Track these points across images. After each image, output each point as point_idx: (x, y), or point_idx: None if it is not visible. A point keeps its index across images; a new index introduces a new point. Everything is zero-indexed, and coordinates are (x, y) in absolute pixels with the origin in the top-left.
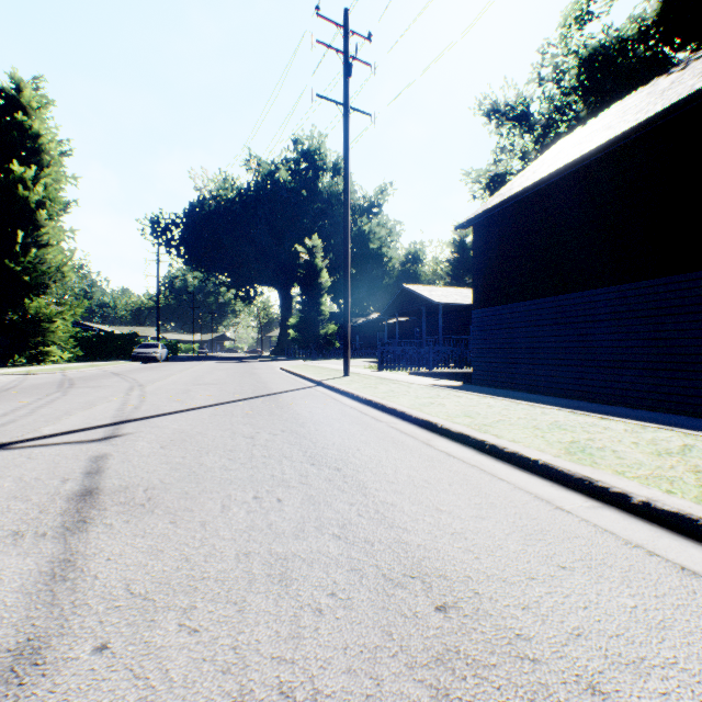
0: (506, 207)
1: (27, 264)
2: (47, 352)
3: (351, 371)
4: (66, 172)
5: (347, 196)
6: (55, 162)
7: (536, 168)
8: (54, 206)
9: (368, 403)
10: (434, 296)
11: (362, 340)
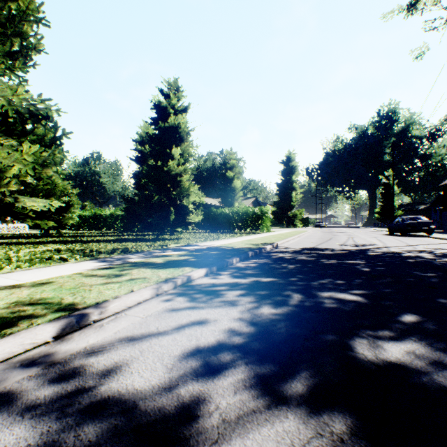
0: None
1: (294, 201)
2: (296, 224)
3: None
4: (299, 173)
5: (393, 187)
6: (297, 171)
7: None
8: (297, 183)
9: None
10: None
11: None
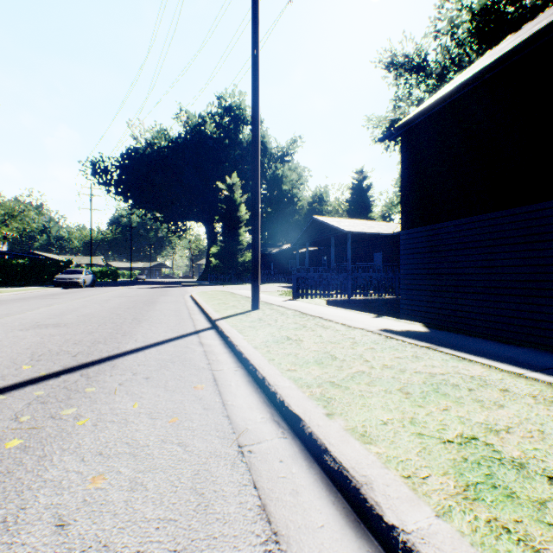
0: (450, 103)
1: None
2: None
3: (263, 299)
4: None
5: (256, 81)
6: None
7: (478, 65)
8: None
9: (288, 417)
10: (343, 226)
11: (276, 267)
